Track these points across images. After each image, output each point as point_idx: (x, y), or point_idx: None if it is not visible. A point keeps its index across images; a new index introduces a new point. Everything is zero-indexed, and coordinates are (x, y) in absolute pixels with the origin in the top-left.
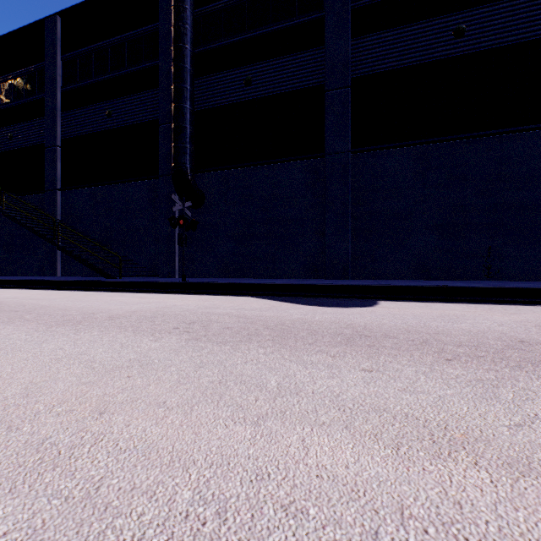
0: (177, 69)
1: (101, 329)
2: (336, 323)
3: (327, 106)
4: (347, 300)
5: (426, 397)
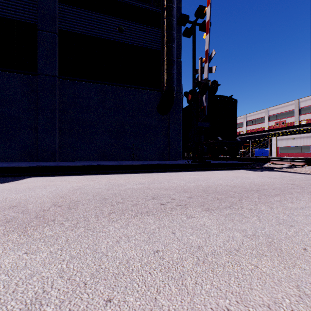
0: None
1: None
2: None
3: (39, 40)
4: (3, 178)
5: None
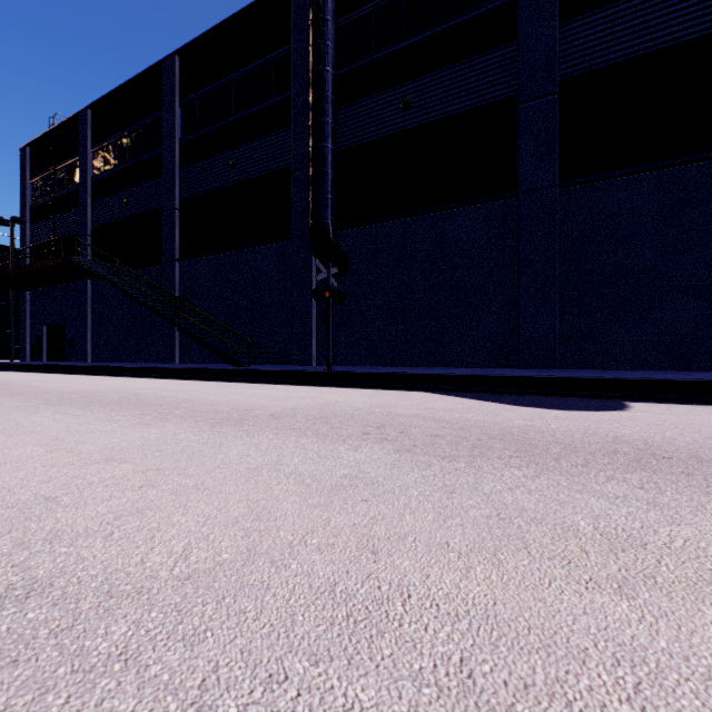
0: (316, 100)
1: (274, 431)
2: (592, 434)
3: (521, 124)
4: (573, 400)
5: None
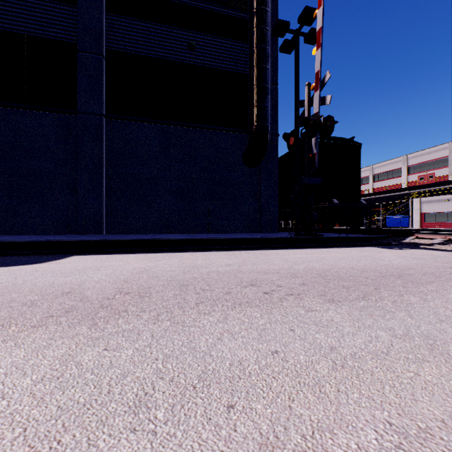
0: None
1: None
2: None
3: (79, 65)
4: (38, 257)
5: None
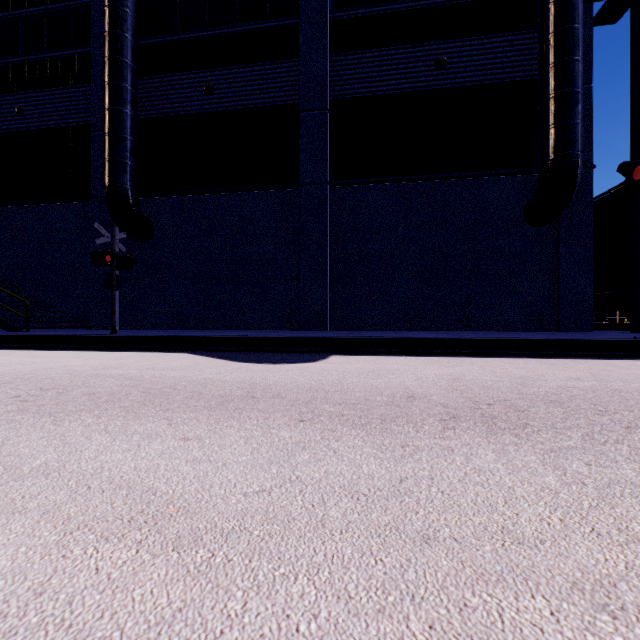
0: (112, 62)
1: None
2: (241, 383)
3: (302, 128)
4: (297, 355)
5: (206, 467)
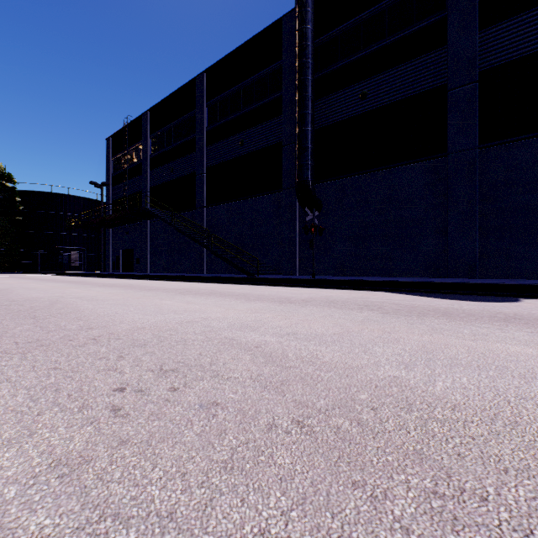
0: (301, 99)
1: (313, 306)
2: (486, 311)
3: (450, 105)
4: (483, 297)
5: None
